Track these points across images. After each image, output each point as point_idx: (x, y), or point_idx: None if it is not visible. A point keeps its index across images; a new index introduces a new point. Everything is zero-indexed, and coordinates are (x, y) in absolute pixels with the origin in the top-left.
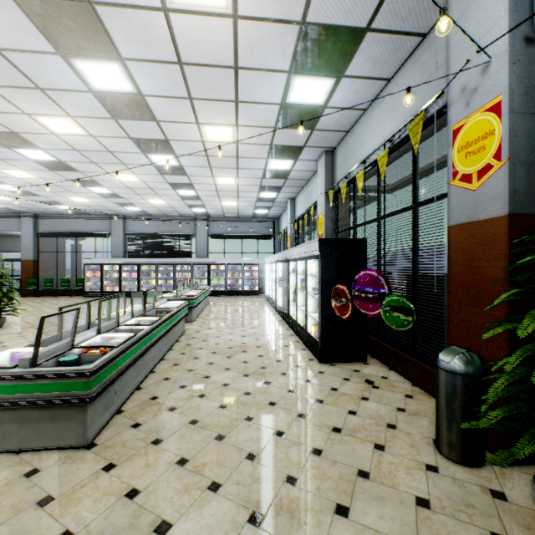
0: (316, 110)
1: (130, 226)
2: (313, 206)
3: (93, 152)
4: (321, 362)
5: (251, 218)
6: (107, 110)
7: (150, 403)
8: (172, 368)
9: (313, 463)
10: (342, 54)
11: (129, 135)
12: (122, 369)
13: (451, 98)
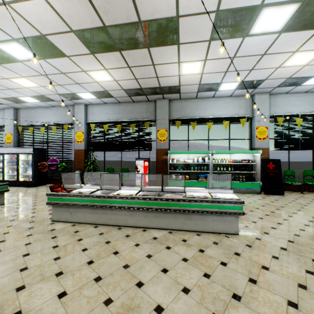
0: (26, 102)
1: None
2: None
3: None
4: (34, 187)
5: None
6: None
7: None
8: None
9: None
10: (47, 100)
11: None
12: None
13: (75, 126)
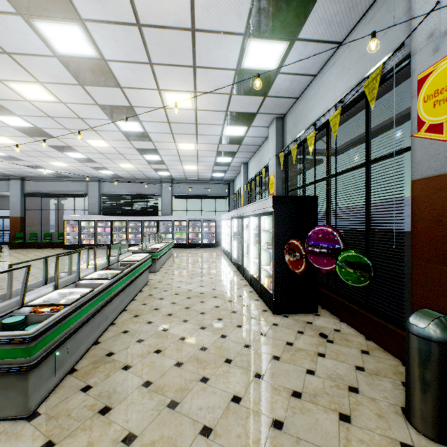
0: (269, 76)
1: (105, 188)
2: (265, 168)
3: (65, 119)
4: (274, 313)
5: (209, 181)
6: (73, 76)
7: (105, 360)
8: (132, 319)
9: (275, 441)
10: (296, 15)
11: (96, 101)
12: (74, 328)
13: (416, 46)
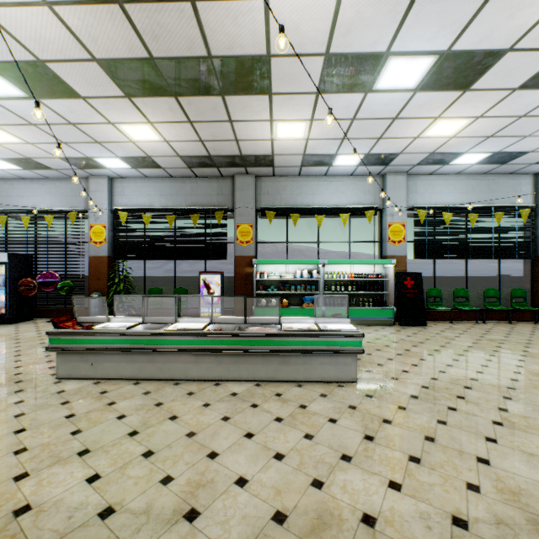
0: None
1: None
2: None
3: None
4: (9, 324)
5: None
6: None
7: None
8: None
9: None
10: (37, 167)
11: None
12: None
13: (90, 215)
